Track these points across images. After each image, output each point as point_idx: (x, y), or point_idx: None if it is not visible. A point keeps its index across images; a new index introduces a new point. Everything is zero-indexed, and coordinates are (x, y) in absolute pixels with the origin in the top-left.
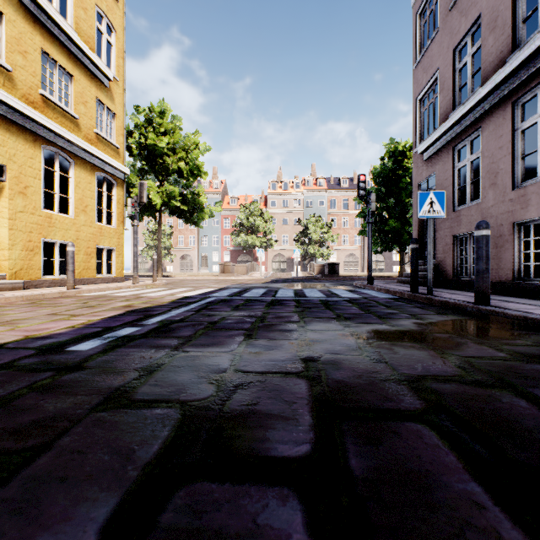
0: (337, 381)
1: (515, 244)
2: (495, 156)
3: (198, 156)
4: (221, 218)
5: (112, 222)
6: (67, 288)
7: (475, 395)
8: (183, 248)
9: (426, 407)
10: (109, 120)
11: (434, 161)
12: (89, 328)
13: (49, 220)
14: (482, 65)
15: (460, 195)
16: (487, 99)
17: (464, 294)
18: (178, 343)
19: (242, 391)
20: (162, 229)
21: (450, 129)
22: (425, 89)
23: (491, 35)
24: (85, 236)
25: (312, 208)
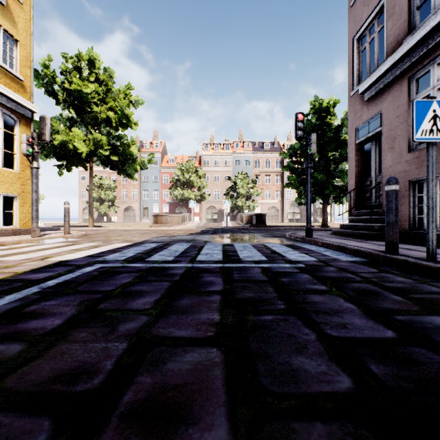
0: None
1: None
2: None
3: (127, 104)
4: (161, 174)
5: (14, 165)
6: None
7: None
8: (126, 201)
9: None
10: (8, 45)
11: (380, 99)
12: None
13: None
14: None
15: None
16: None
17: None
18: None
19: None
20: (106, 184)
21: (407, 55)
22: (365, 24)
23: None
24: None
25: (240, 167)
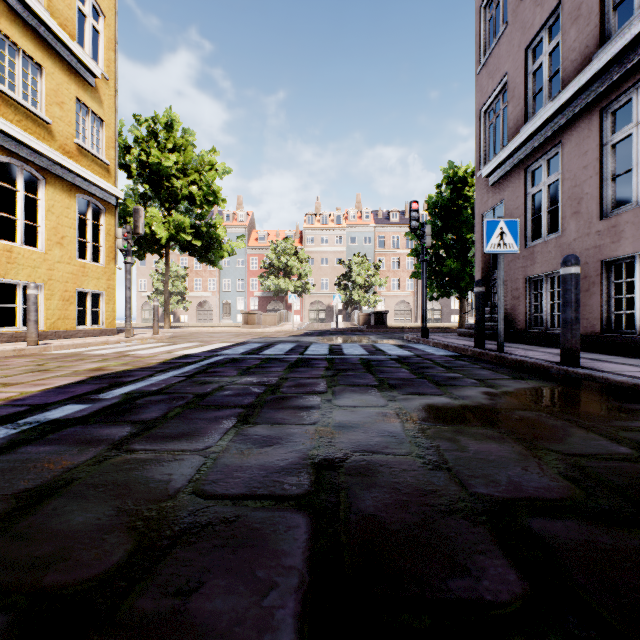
0: (364, 518)
1: (604, 287)
2: (579, 178)
3: (214, 179)
4: (247, 257)
5: (100, 259)
6: (27, 344)
7: (614, 550)
8: (201, 293)
9: (533, 592)
10: (95, 128)
11: (503, 186)
12: (8, 407)
13: (8, 254)
14: (561, 65)
15: (534, 227)
16: (568, 107)
17: (542, 351)
18: (127, 434)
19: (182, 549)
20: (174, 271)
21: (523, 146)
22: (491, 98)
23: (573, 27)
24: (61, 276)
25: (357, 247)
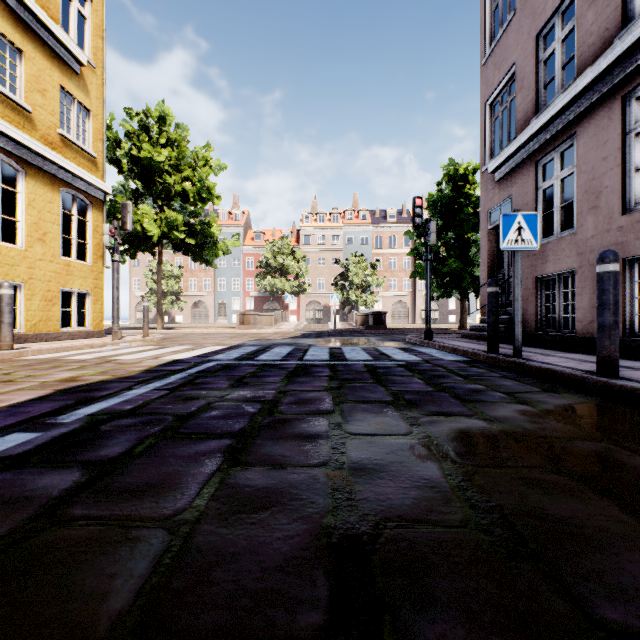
0: None
1: (627, 287)
2: (597, 170)
3: (208, 175)
4: (243, 256)
5: (86, 257)
6: (0, 349)
7: None
8: (196, 293)
9: None
10: (81, 118)
11: (510, 181)
12: None
13: None
14: (577, 50)
15: (545, 224)
16: (585, 95)
17: (562, 356)
18: (72, 486)
19: None
20: (169, 270)
21: (533, 138)
22: (497, 90)
23: (591, 10)
24: (43, 275)
25: (354, 246)
